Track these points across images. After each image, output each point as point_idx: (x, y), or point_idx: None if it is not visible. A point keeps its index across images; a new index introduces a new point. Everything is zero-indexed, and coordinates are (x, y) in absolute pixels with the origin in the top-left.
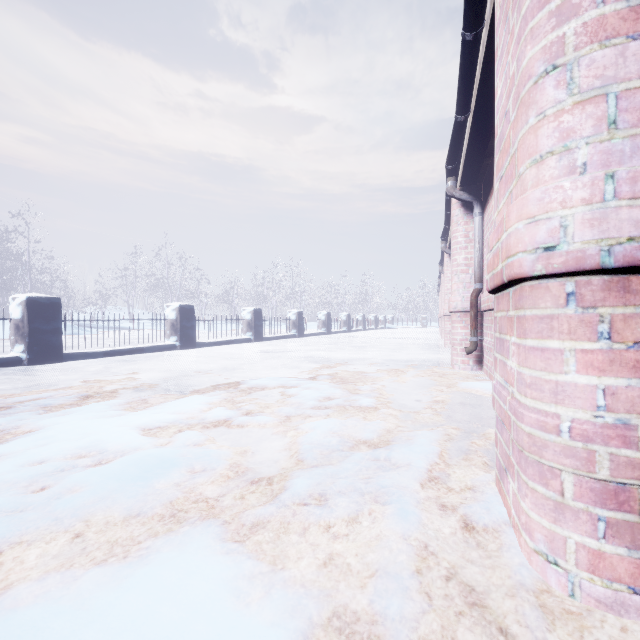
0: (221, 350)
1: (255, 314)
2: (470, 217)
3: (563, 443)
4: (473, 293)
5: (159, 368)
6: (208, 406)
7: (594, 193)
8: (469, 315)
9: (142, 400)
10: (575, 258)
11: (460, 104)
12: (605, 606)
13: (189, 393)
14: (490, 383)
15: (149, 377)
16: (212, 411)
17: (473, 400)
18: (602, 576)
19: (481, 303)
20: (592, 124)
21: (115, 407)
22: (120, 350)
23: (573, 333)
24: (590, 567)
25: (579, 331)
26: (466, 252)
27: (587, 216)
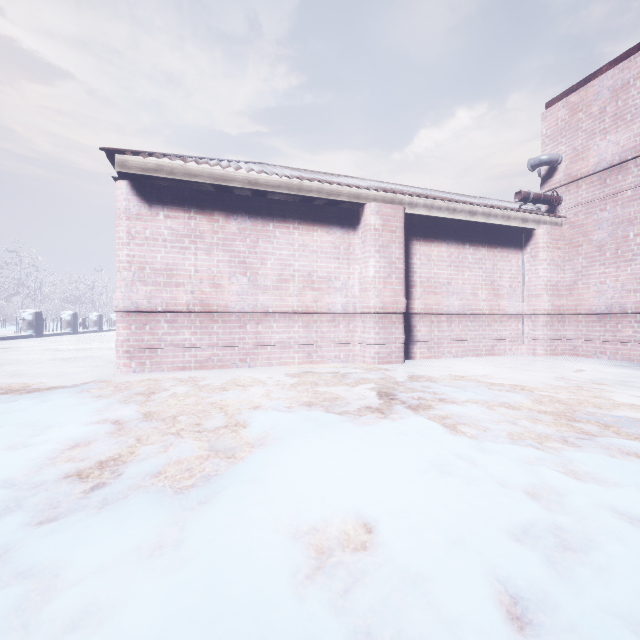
0: None
1: None
2: None
3: (120, 344)
4: None
5: None
6: None
7: (123, 298)
8: None
9: None
10: (120, 309)
11: None
12: (126, 372)
13: None
14: None
15: None
16: None
17: None
18: (126, 367)
19: None
20: (124, 285)
21: None
22: None
23: (122, 323)
24: (124, 366)
25: (122, 322)
26: None
27: (122, 302)
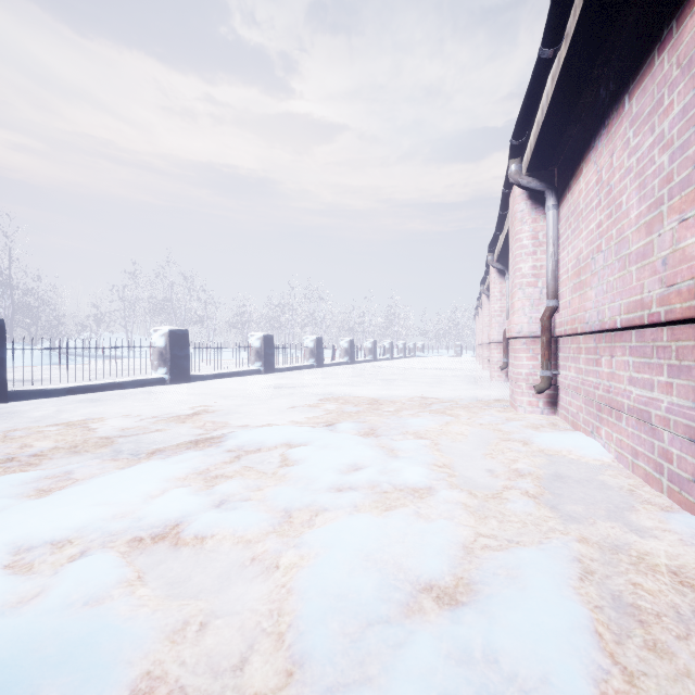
0: (221, 384)
1: (265, 341)
2: (540, 212)
3: None
4: (545, 312)
5: (129, 412)
6: (162, 487)
7: None
8: (538, 342)
9: (65, 473)
10: None
11: (552, 24)
12: None
13: (147, 457)
14: (581, 437)
15: (106, 427)
16: (162, 501)
17: (572, 469)
18: None
19: (556, 326)
20: None
21: (7, 491)
22: (90, 386)
23: None
24: None
25: None
26: (534, 259)
27: None
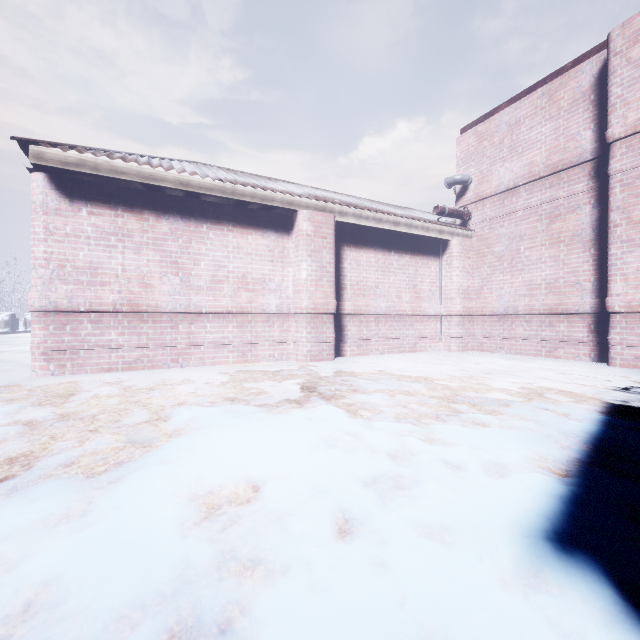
0: None
1: None
2: None
3: (35, 345)
4: None
5: None
6: None
7: (39, 297)
8: None
9: None
10: (36, 309)
11: None
12: (43, 375)
13: None
14: None
15: None
16: None
17: None
18: (42, 369)
19: None
20: (41, 283)
21: None
22: None
23: (38, 323)
24: (40, 369)
25: (39, 323)
26: None
27: (38, 301)
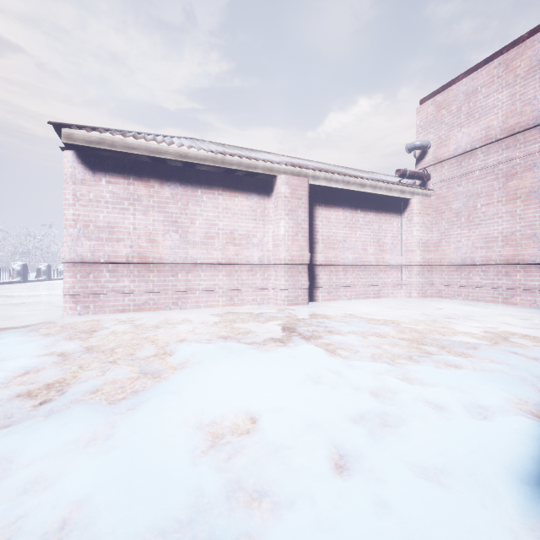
0: None
1: None
2: None
3: (66, 290)
4: None
5: None
6: None
7: (69, 251)
8: None
9: None
10: (67, 260)
11: None
12: (72, 314)
13: None
14: None
15: None
16: None
17: None
18: (72, 310)
19: None
20: (70, 239)
21: None
22: None
23: (68, 272)
24: (70, 309)
25: (69, 272)
26: None
27: (68, 254)
